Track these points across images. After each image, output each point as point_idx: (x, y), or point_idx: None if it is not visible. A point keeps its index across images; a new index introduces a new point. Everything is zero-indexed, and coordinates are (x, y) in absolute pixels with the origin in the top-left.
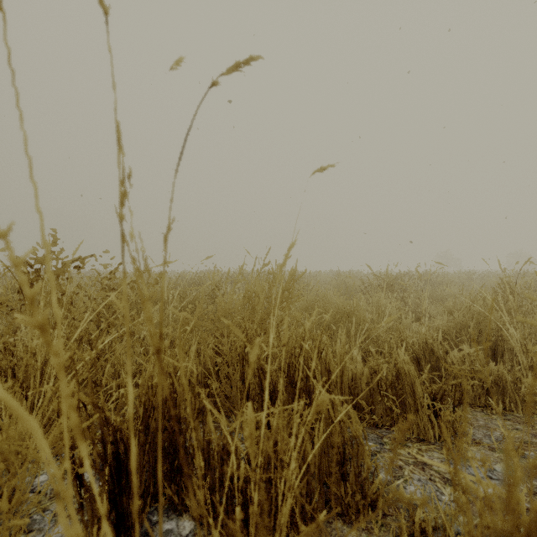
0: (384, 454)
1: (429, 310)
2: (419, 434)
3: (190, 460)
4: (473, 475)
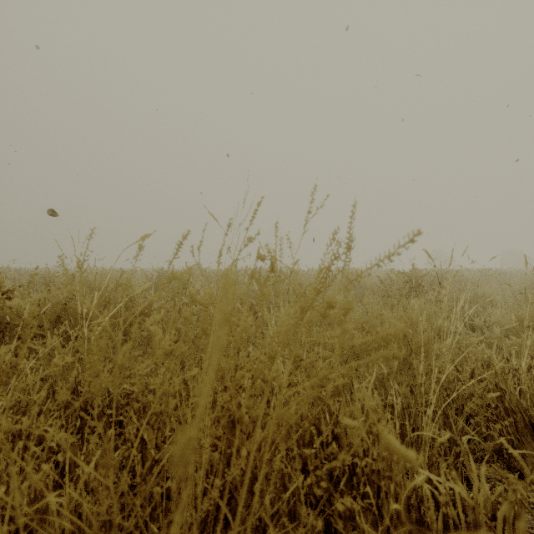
0: None
1: (472, 317)
2: None
3: None
4: None
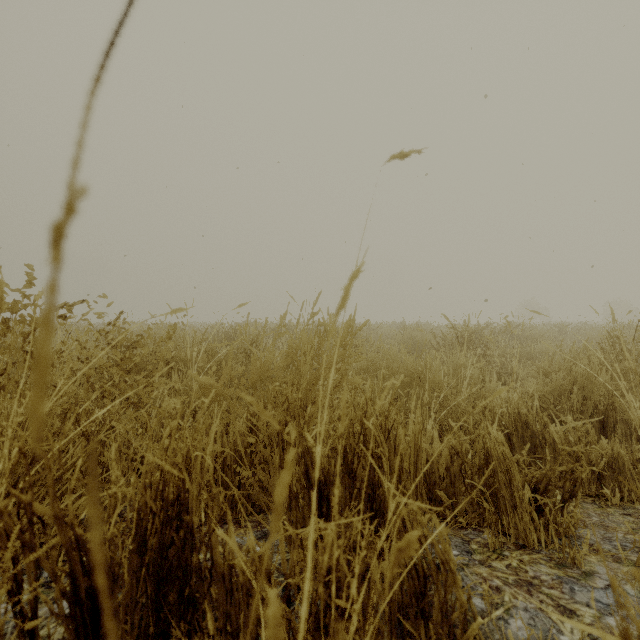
0: (474, 568)
1: (517, 370)
2: (517, 537)
3: (205, 589)
4: (599, 601)
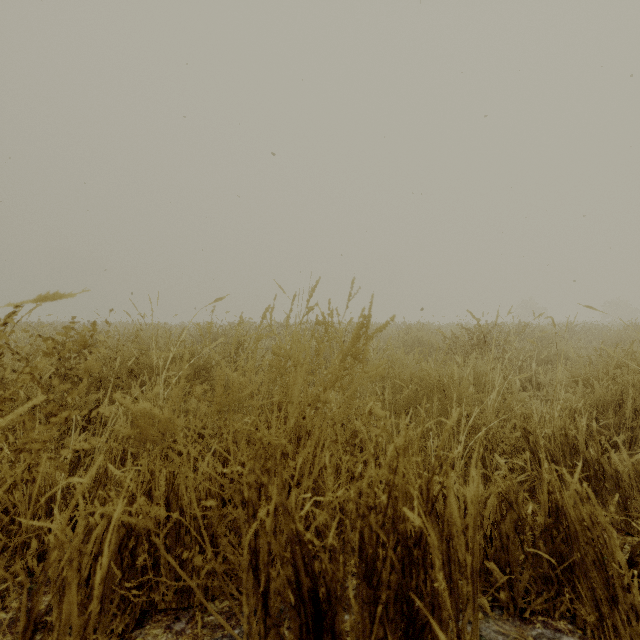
0: None
1: (538, 375)
2: None
3: None
4: None
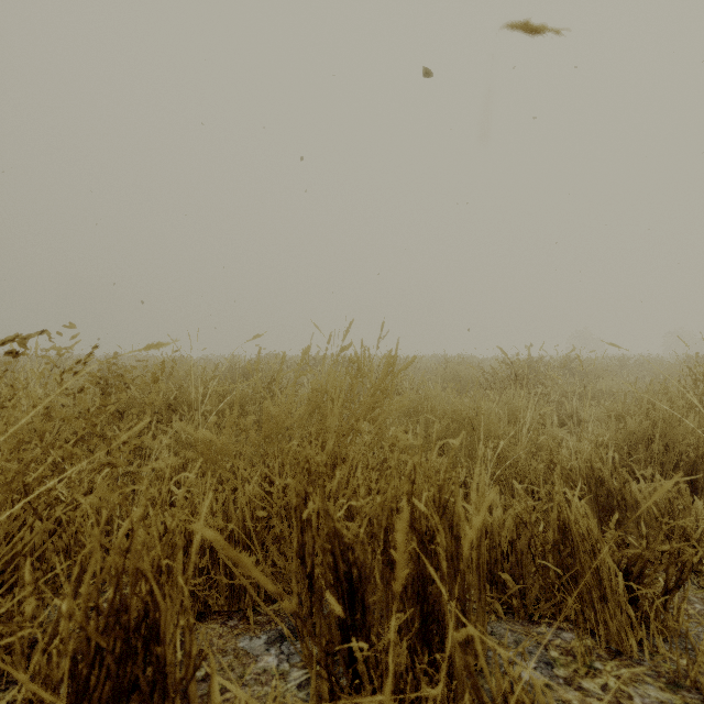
0: (560, 692)
1: (579, 411)
2: (608, 639)
3: None
4: None
